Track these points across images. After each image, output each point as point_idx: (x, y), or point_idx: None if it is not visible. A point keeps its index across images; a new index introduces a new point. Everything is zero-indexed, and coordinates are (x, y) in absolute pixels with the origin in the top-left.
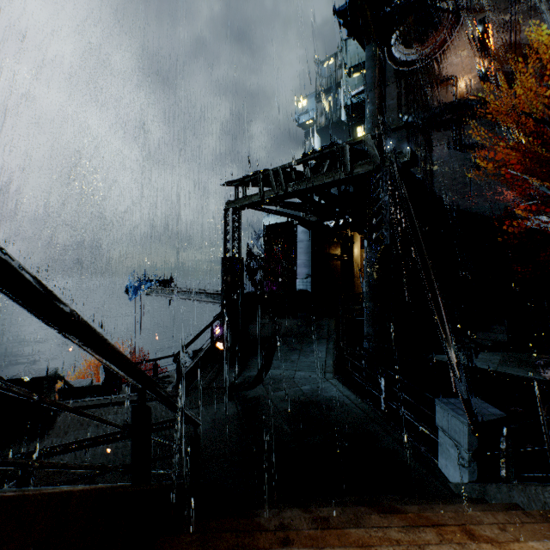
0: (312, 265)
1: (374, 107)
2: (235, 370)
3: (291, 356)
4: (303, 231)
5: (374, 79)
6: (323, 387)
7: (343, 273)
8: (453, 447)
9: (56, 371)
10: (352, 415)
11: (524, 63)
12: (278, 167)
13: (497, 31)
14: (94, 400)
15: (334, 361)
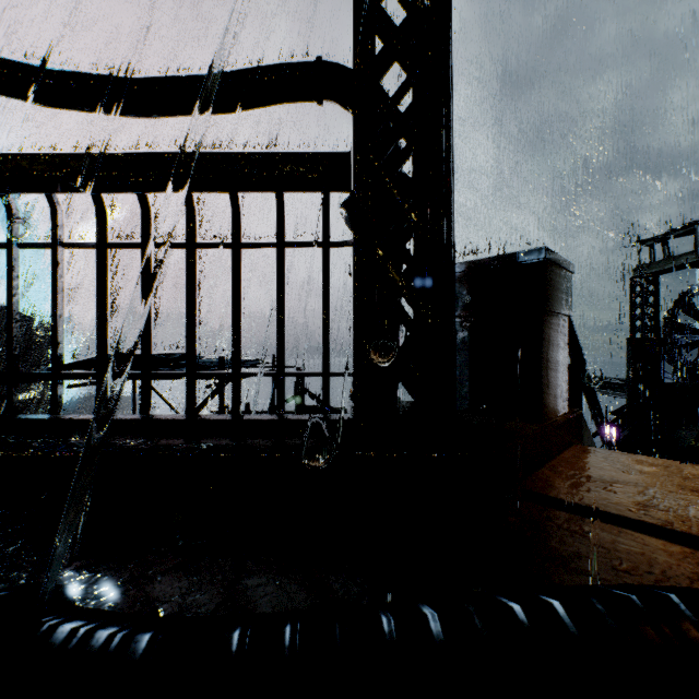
0: None
1: None
2: None
3: None
4: None
5: None
6: None
7: None
8: None
9: None
10: None
11: None
12: None
13: None
14: None
15: None
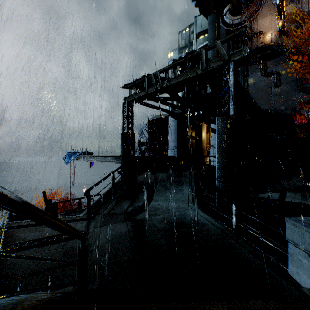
0: (177, 140)
1: (213, 52)
2: (127, 202)
3: (166, 193)
4: (172, 120)
5: (213, 35)
6: (188, 212)
7: (196, 147)
8: (306, 257)
9: None
10: (212, 232)
11: (304, 22)
12: (157, 71)
13: (287, 4)
14: (27, 222)
15: (195, 196)
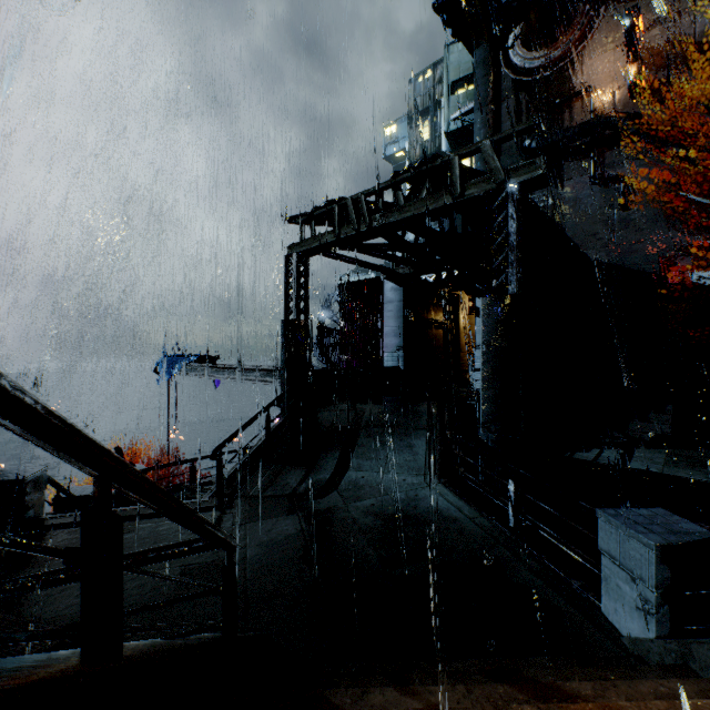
0: (405, 333)
1: (485, 130)
2: (298, 472)
3: (378, 452)
4: (393, 288)
5: (485, 93)
6: (423, 494)
7: (446, 346)
8: (628, 582)
9: (43, 472)
10: (467, 534)
11: (686, 67)
12: (360, 193)
13: (649, 26)
14: None
15: (438, 459)
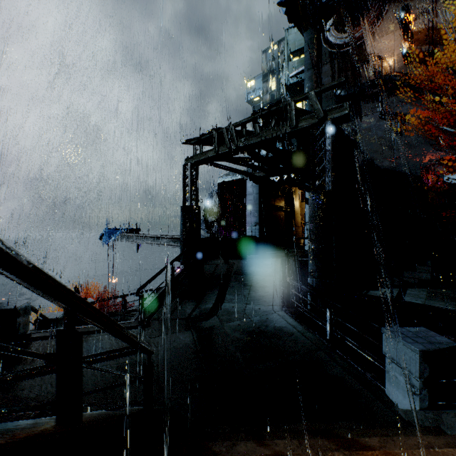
0: (260, 214)
1: (311, 84)
2: (192, 304)
3: (242, 291)
4: (252, 185)
5: (311, 60)
6: (272, 318)
7: (286, 223)
8: (402, 374)
9: (29, 304)
10: (300, 343)
11: (440, 44)
12: (231, 125)
13: (416, 17)
14: None
15: (281, 295)
